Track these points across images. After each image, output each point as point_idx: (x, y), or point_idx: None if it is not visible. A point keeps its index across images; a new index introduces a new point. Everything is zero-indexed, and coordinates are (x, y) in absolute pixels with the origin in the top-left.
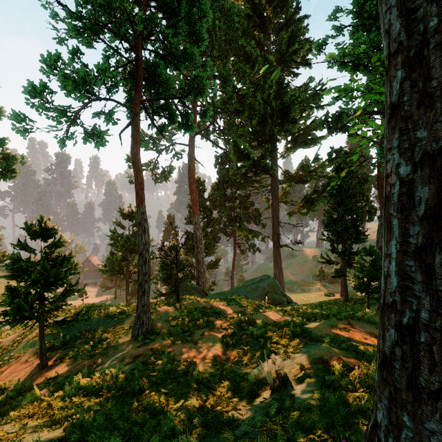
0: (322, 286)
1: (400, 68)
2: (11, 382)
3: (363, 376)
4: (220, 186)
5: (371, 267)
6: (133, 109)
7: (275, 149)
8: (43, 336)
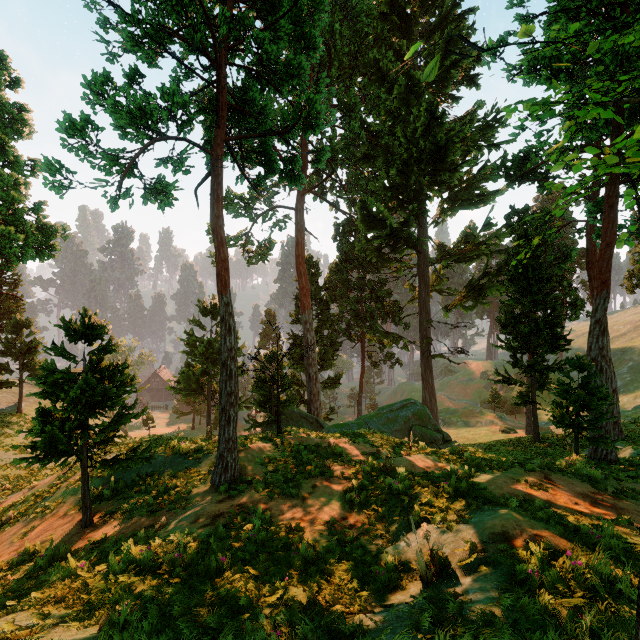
0: (496, 417)
1: None
2: (43, 544)
3: (582, 570)
4: (342, 267)
5: (582, 389)
6: (213, 152)
7: (423, 211)
8: (87, 481)
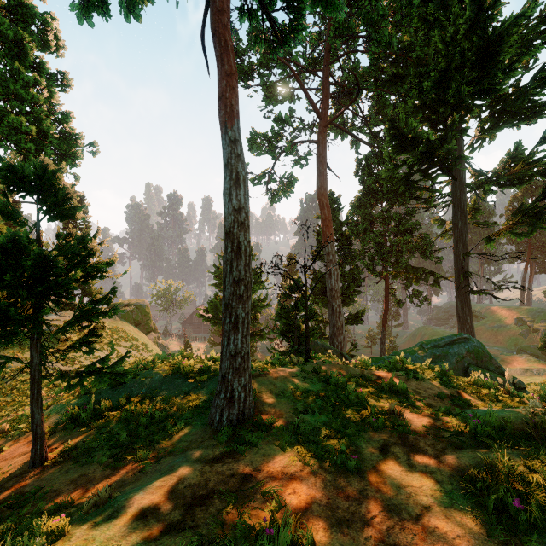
0: None
1: None
2: None
3: None
4: (365, 200)
5: None
6: None
7: (461, 131)
8: (38, 398)
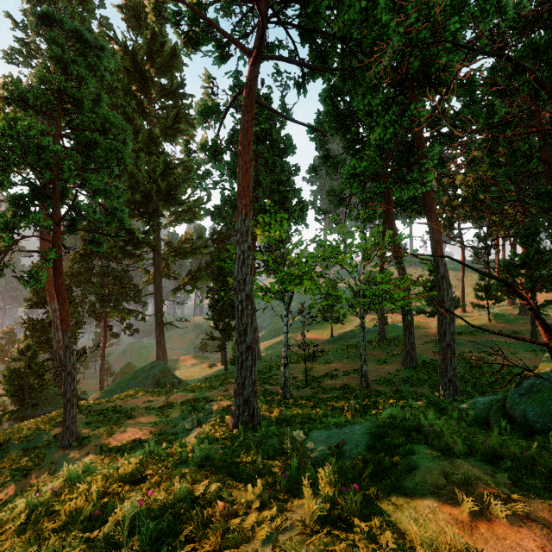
0: (204, 358)
1: (238, 333)
2: None
3: None
4: (87, 257)
5: None
6: (56, 242)
7: (159, 222)
8: None
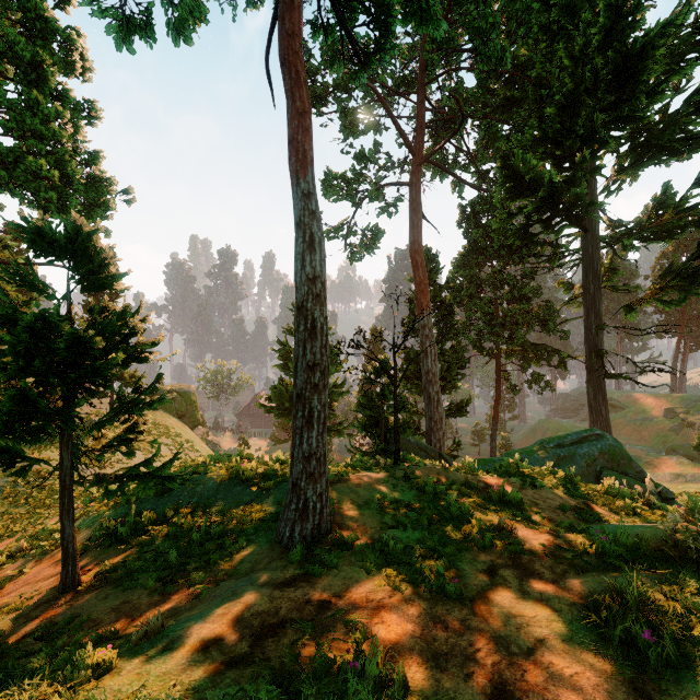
0: None
1: None
2: None
3: None
4: (470, 259)
5: None
6: None
7: (594, 170)
8: (70, 509)
